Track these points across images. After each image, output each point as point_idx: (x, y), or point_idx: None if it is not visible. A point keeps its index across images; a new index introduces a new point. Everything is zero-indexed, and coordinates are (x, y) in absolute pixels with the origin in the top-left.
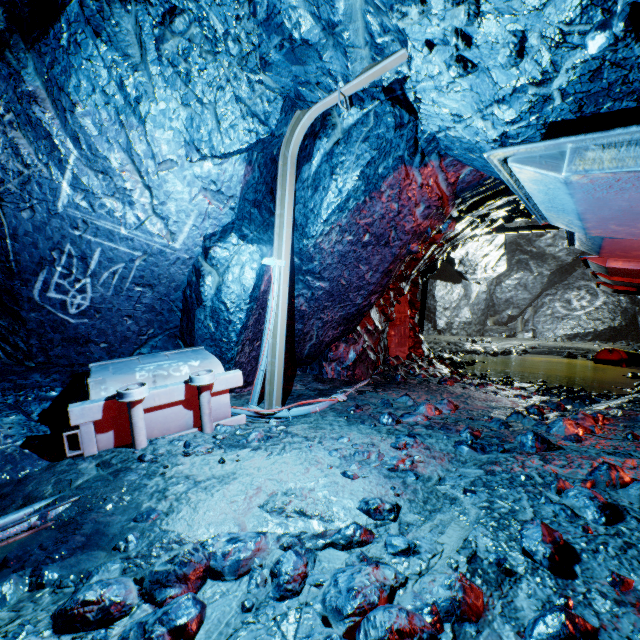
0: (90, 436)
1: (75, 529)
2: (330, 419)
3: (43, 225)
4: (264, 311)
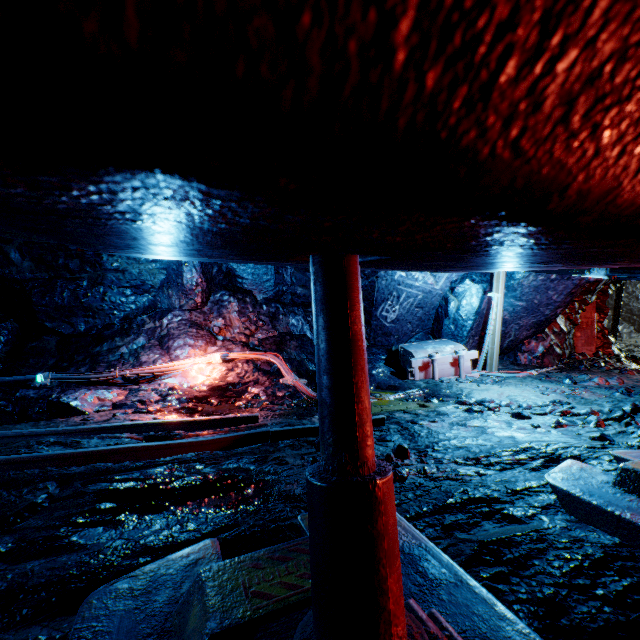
0: (417, 372)
1: (438, 394)
2: (529, 380)
3: (388, 285)
4: (481, 320)
